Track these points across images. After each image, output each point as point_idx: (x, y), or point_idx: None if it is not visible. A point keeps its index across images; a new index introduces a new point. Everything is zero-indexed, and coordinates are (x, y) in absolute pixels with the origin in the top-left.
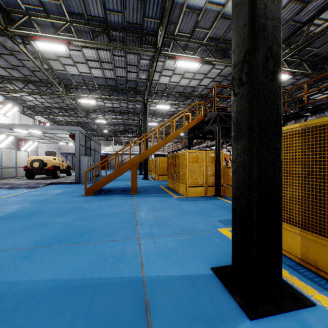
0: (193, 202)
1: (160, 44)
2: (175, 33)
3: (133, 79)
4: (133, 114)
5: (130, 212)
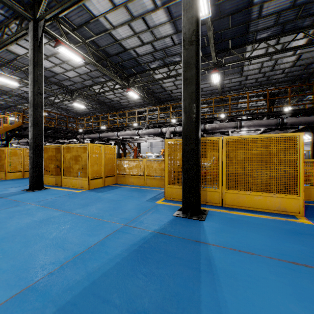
0: (13, 180)
1: None
2: None
3: None
4: None
5: None
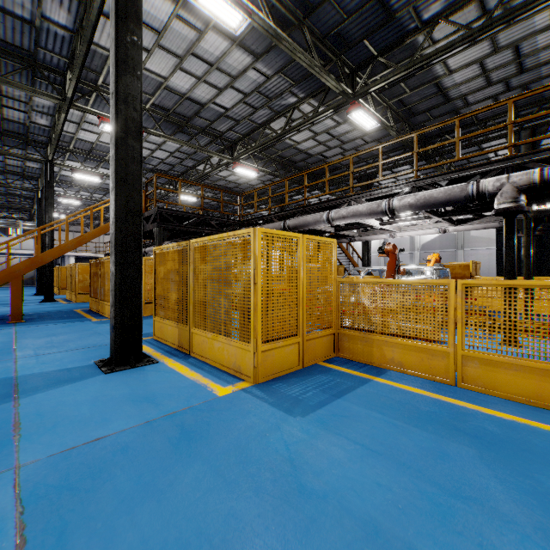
0: None
1: (69, 94)
2: (98, 83)
3: (19, 119)
4: (21, 177)
5: (6, 342)
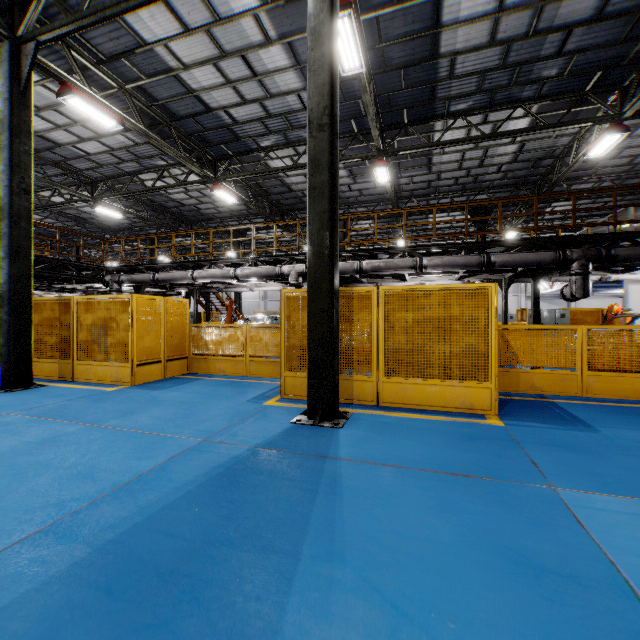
0: None
1: None
2: None
3: None
4: None
5: None
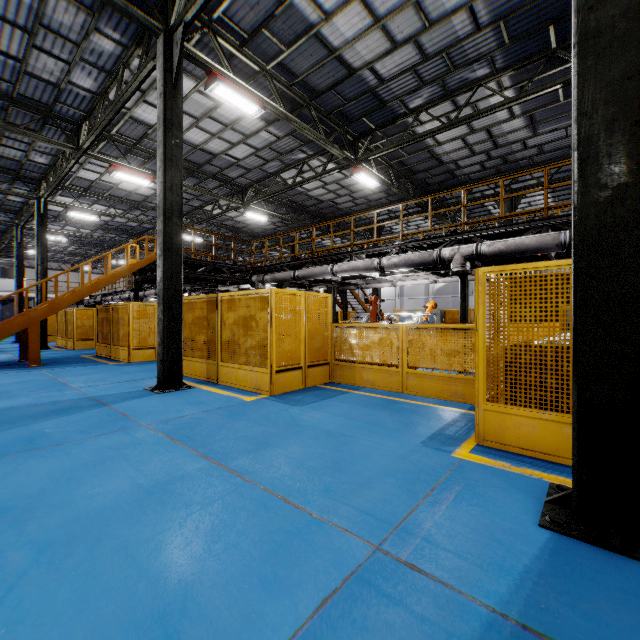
0: (139, 365)
1: (86, 146)
2: (111, 132)
3: (15, 157)
4: None
5: (49, 379)
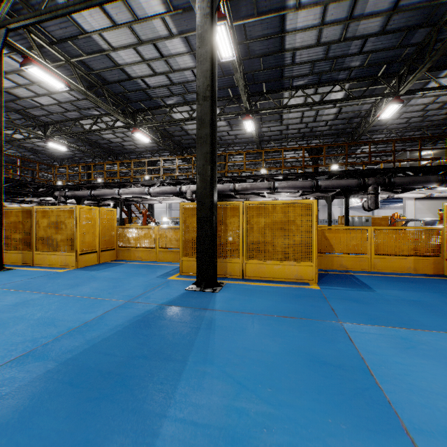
0: None
1: None
2: None
3: None
4: None
5: None
